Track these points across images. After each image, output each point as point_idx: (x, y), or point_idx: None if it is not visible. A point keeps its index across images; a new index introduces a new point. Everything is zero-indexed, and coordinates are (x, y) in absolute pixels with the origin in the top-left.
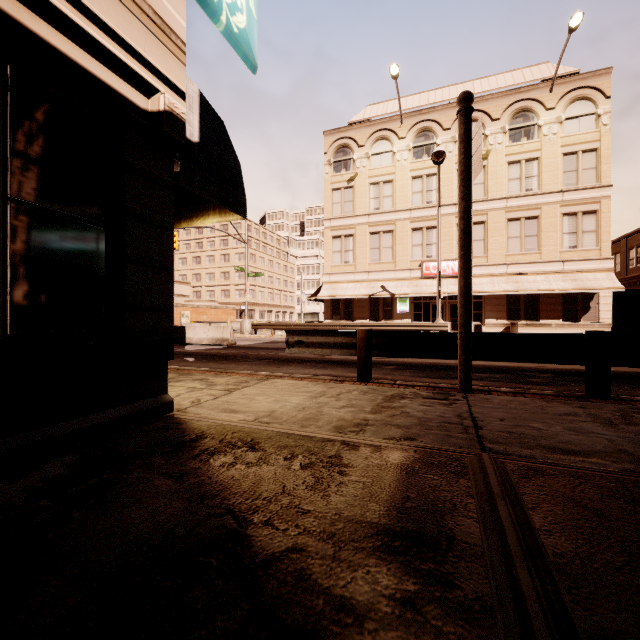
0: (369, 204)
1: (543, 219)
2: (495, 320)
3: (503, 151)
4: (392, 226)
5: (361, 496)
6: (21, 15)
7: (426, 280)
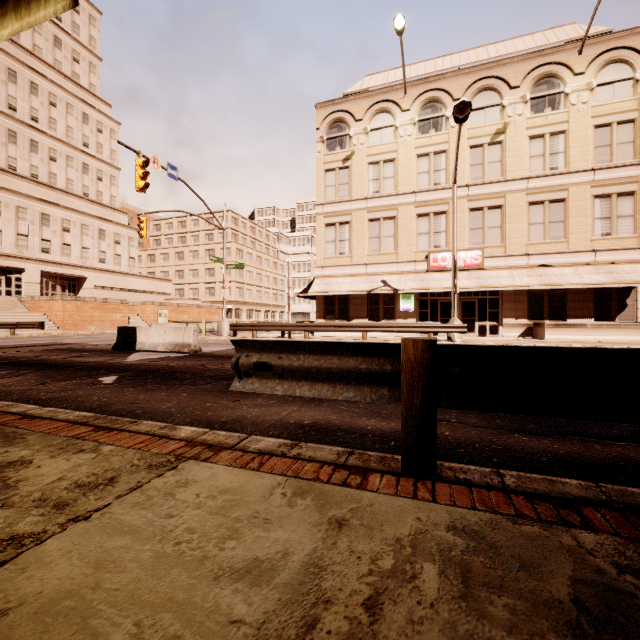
0: (367, 187)
1: (571, 202)
2: (514, 320)
3: (523, 124)
4: (394, 212)
5: None
6: None
7: (434, 273)
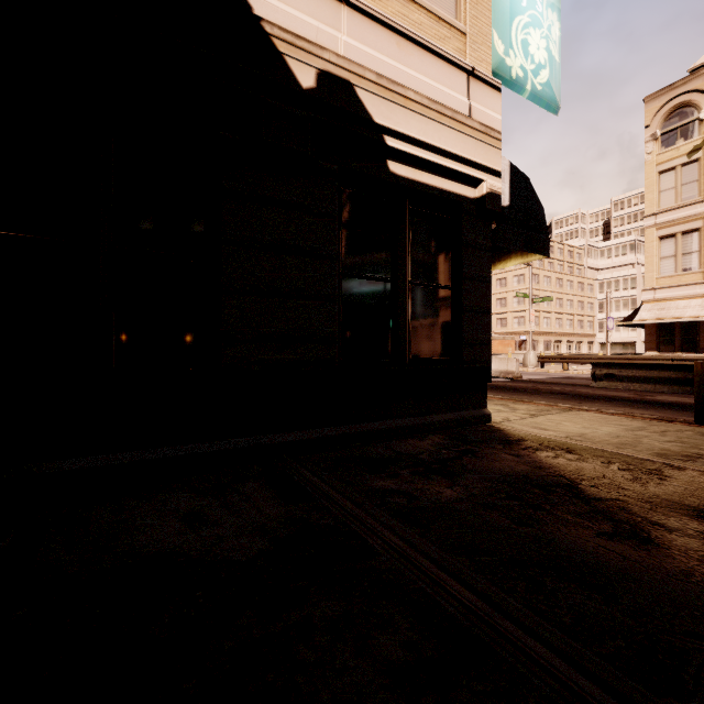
0: None
1: None
2: None
3: None
4: None
5: (681, 493)
6: (416, 176)
7: None
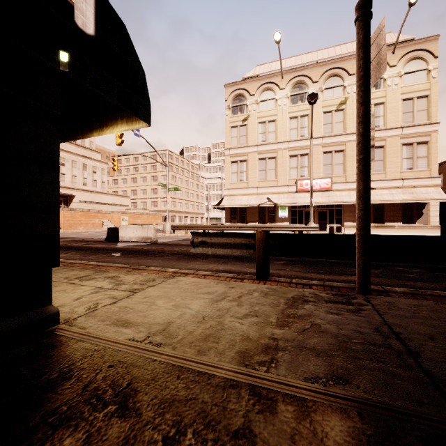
0: (258, 137)
1: (387, 148)
2: (351, 223)
3: None
4: (275, 154)
5: None
6: None
7: (300, 193)
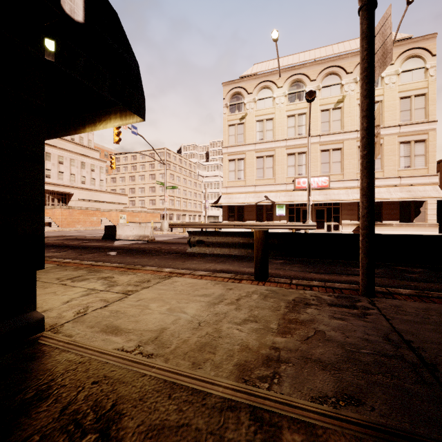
0: (256, 136)
1: (385, 146)
2: (349, 221)
3: (355, 96)
4: (272, 152)
5: None
6: None
7: (298, 191)
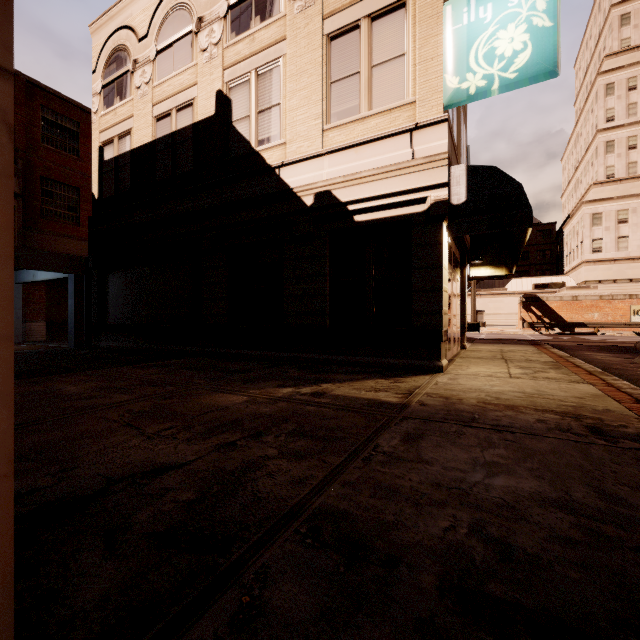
0: None
1: None
2: None
3: None
4: None
5: (348, 392)
6: (373, 216)
7: None
